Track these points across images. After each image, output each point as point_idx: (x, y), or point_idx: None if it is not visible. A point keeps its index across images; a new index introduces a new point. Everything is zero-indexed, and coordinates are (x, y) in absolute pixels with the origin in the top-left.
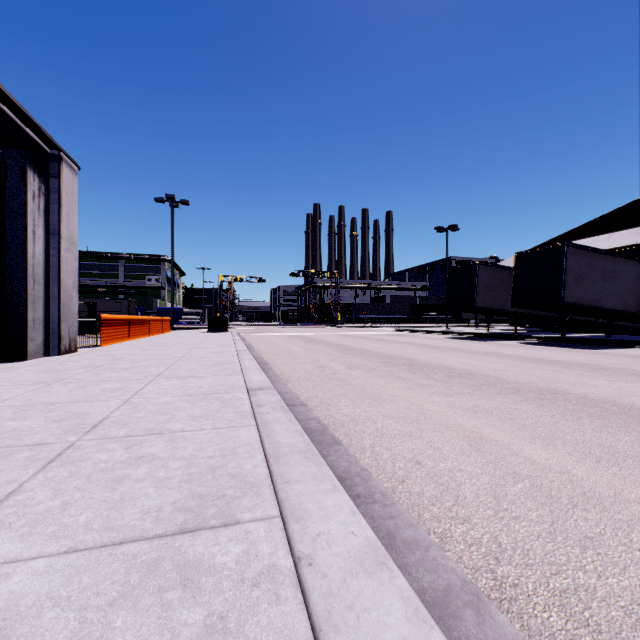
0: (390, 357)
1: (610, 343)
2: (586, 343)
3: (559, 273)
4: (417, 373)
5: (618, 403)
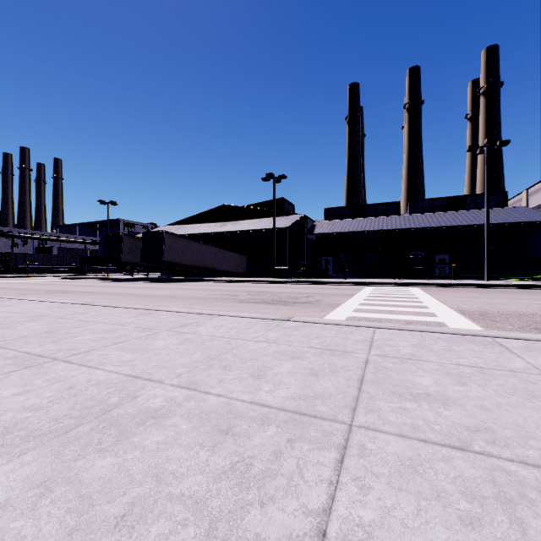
0: (52, 290)
1: (183, 280)
2: (174, 281)
3: (162, 246)
4: (66, 293)
5: (134, 293)
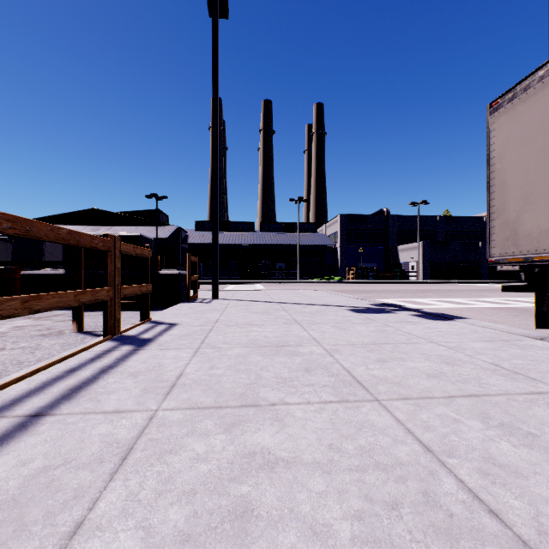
0: None
1: None
2: None
3: (42, 250)
4: None
5: None
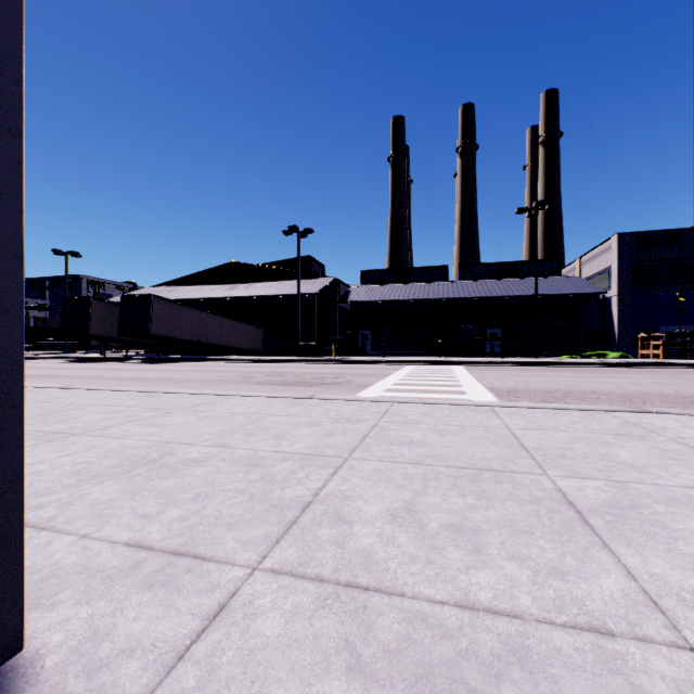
0: None
1: (179, 360)
2: (166, 361)
3: (149, 314)
4: None
5: (116, 377)
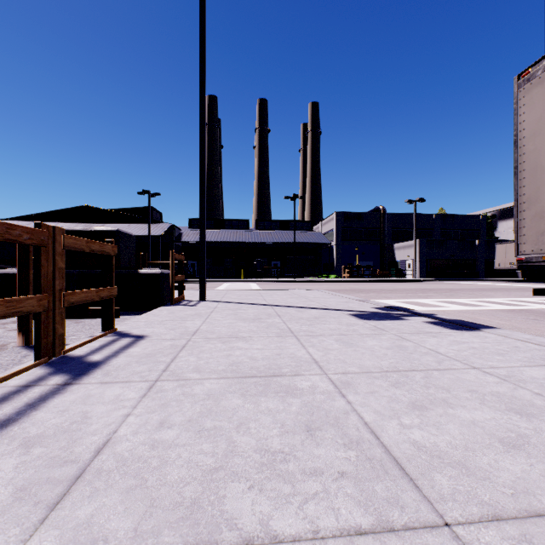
0: None
1: None
2: None
3: None
4: None
5: None
